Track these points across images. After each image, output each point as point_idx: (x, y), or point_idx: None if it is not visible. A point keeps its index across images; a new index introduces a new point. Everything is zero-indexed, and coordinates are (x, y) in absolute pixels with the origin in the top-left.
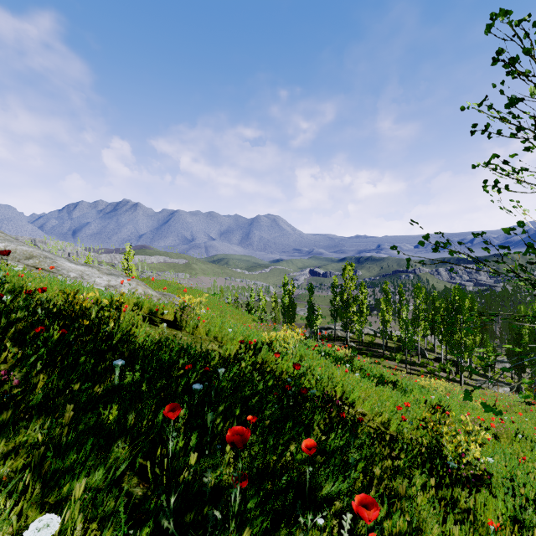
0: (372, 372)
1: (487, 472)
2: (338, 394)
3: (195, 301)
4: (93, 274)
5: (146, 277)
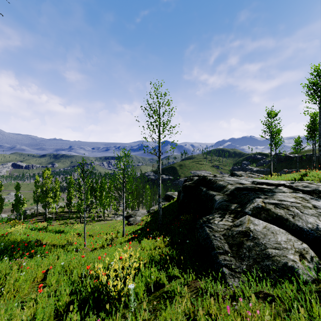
0: (55, 229)
1: (73, 241)
2: (40, 240)
3: None
4: None
5: None
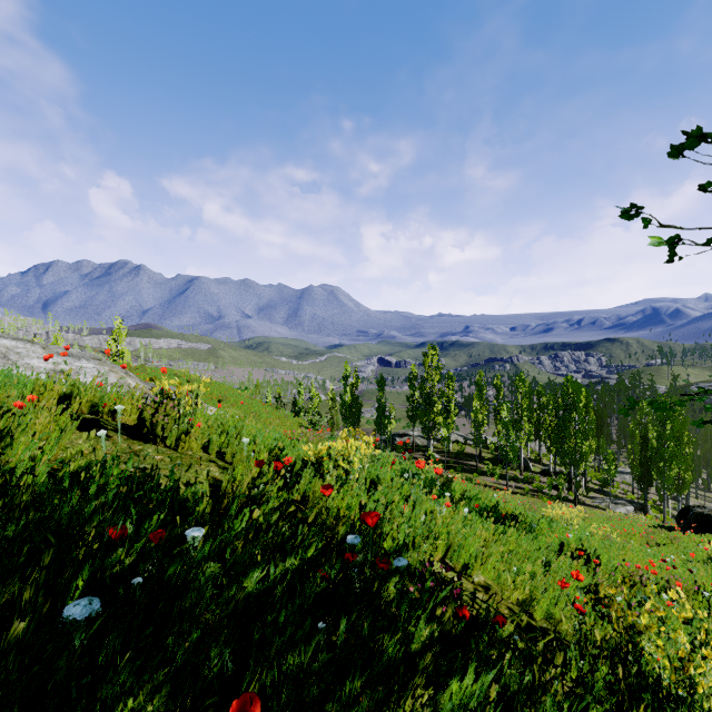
0: (479, 500)
1: None
2: (440, 552)
3: (183, 390)
4: (29, 352)
5: (141, 364)
